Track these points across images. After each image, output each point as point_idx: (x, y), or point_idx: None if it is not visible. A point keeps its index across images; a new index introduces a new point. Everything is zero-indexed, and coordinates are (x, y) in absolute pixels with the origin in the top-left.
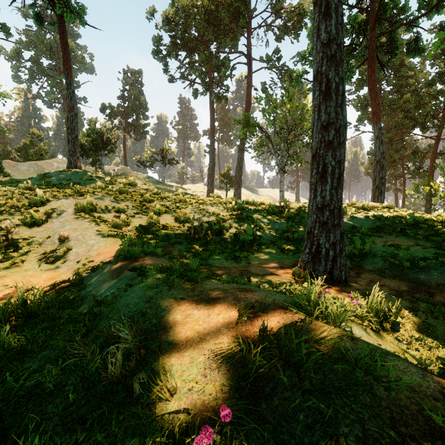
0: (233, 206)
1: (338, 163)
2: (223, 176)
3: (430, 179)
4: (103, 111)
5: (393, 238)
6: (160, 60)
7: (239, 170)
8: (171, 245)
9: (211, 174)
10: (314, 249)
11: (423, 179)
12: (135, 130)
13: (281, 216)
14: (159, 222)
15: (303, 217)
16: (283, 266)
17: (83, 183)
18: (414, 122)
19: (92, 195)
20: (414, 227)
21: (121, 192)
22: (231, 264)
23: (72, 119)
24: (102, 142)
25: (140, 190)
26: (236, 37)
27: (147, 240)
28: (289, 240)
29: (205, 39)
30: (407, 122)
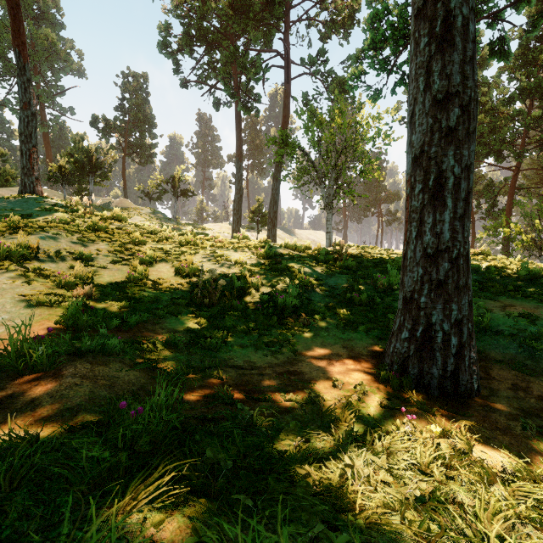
0: (266, 252)
1: (465, 169)
2: (253, 212)
3: (510, 219)
4: (94, 125)
5: (510, 301)
6: (169, 56)
7: (274, 204)
8: (159, 318)
9: (238, 209)
10: (421, 333)
11: (496, 219)
12: (139, 152)
13: (337, 266)
14: (148, 276)
15: (368, 268)
16: (354, 357)
17: (37, 214)
18: (488, 149)
19: (37, 231)
20: (530, 283)
21: (95, 229)
22: (263, 358)
23: (27, 120)
24: (90, 165)
25: (129, 227)
26: (270, 32)
27: (118, 309)
28: (354, 304)
29: (229, 31)
30: (479, 149)
